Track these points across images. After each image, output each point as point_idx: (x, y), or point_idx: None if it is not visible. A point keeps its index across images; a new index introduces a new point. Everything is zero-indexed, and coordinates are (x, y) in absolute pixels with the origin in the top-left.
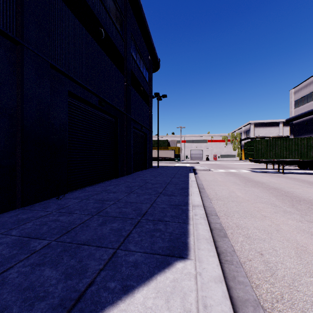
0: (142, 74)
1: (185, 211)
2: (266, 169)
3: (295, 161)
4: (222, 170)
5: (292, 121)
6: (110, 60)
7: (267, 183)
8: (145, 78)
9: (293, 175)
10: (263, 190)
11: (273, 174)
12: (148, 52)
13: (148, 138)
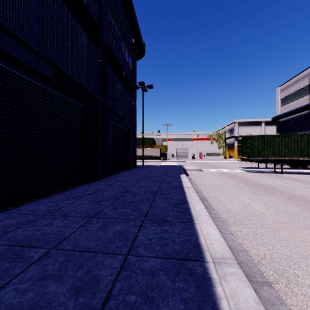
0: (123, 56)
1: (204, 289)
2: (259, 169)
3: (294, 159)
4: (213, 170)
5: (279, 119)
6: (75, 20)
7: (277, 187)
8: (128, 62)
9: (294, 176)
10: (285, 201)
11: (271, 174)
12: (131, 32)
13: (132, 133)
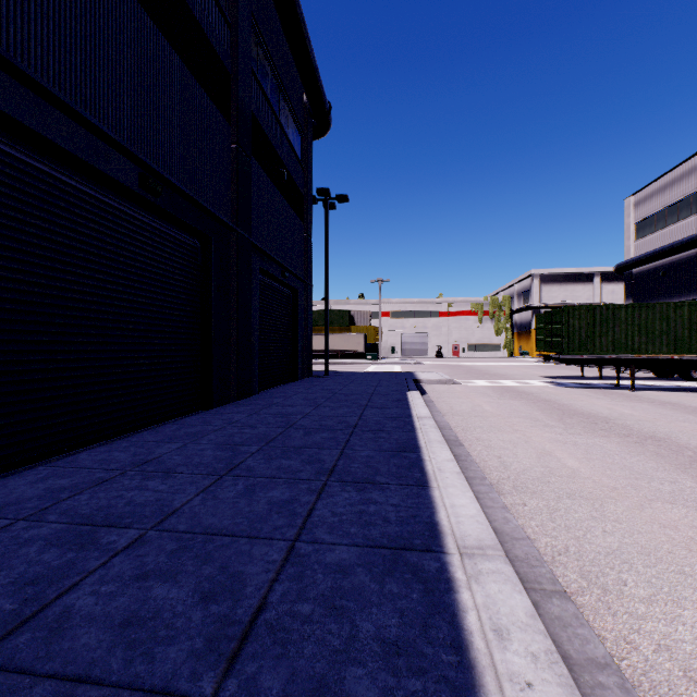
0: (284, 134)
1: (438, 595)
2: (584, 380)
3: (660, 359)
4: (482, 382)
5: (632, 267)
6: (183, 64)
7: (617, 419)
8: (293, 147)
9: (659, 395)
10: (629, 447)
11: (610, 391)
12: (301, 81)
13: (302, 301)
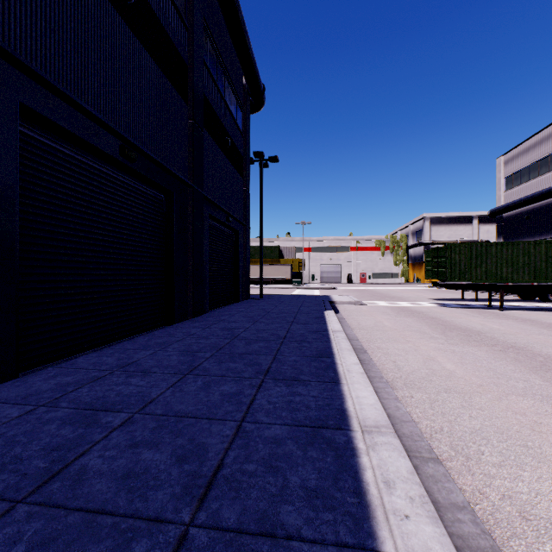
0: (228, 110)
1: (345, 459)
2: (464, 301)
3: (523, 285)
4: (383, 303)
5: (502, 212)
6: (152, 60)
7: (487, 332)
8: (235, 120)
9: (522, 314)
10: (495, 354)
11: (483, 311)
12: (241, 68)
13: (242, 240)
